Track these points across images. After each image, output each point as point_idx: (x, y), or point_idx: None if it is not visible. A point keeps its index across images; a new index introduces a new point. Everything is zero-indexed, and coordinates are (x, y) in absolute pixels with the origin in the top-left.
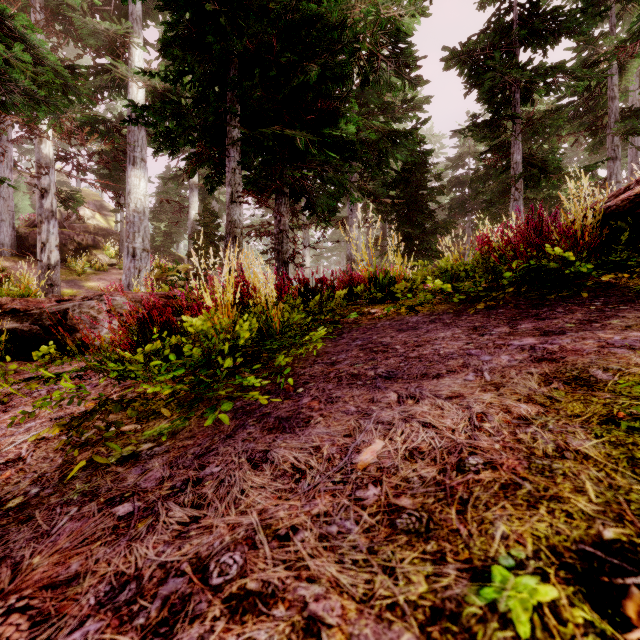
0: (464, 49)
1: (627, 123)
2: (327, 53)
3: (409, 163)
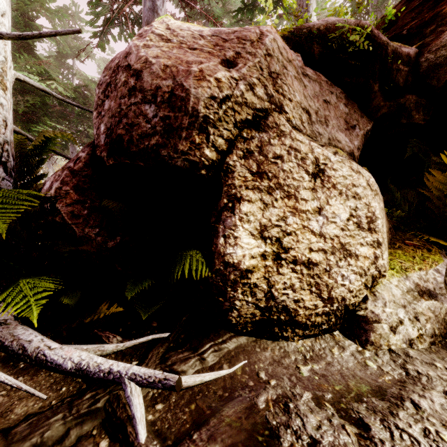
0: None
1: None
2: (34, 93)
3: None
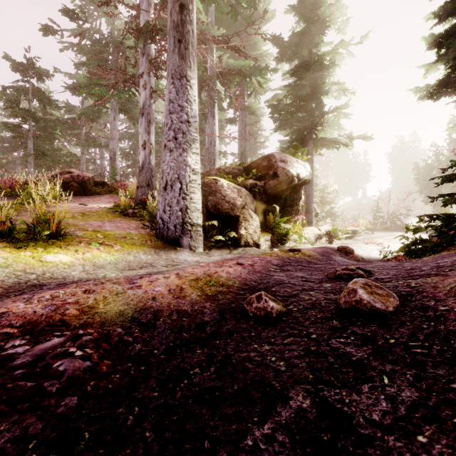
0: (2, 93)
1: (84, 143)
2: None
3: None
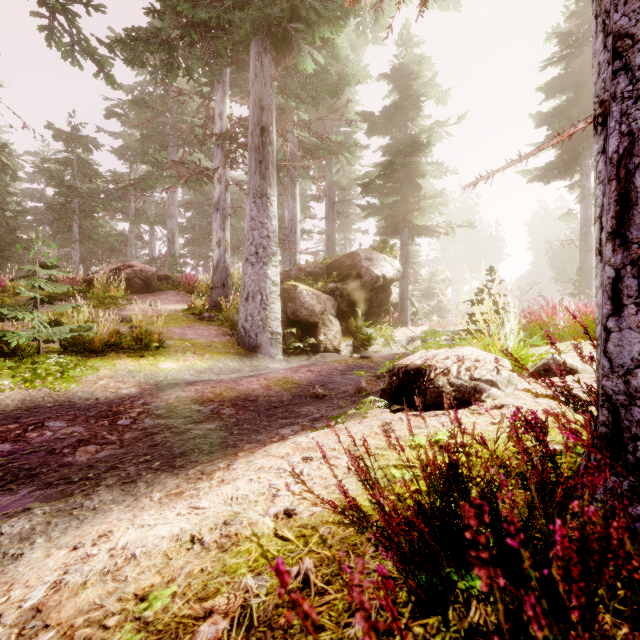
0: (46, 169)
1: (134, 220)
2: None
3: None
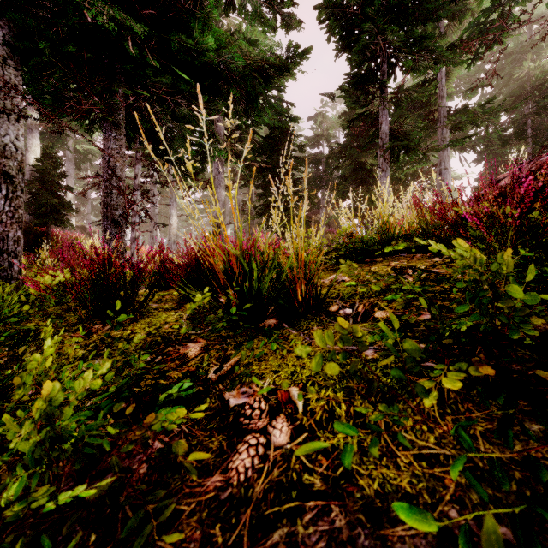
0: None
1: (457, 117)
2: None
3: (276, 130)
